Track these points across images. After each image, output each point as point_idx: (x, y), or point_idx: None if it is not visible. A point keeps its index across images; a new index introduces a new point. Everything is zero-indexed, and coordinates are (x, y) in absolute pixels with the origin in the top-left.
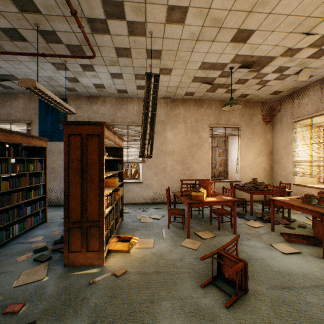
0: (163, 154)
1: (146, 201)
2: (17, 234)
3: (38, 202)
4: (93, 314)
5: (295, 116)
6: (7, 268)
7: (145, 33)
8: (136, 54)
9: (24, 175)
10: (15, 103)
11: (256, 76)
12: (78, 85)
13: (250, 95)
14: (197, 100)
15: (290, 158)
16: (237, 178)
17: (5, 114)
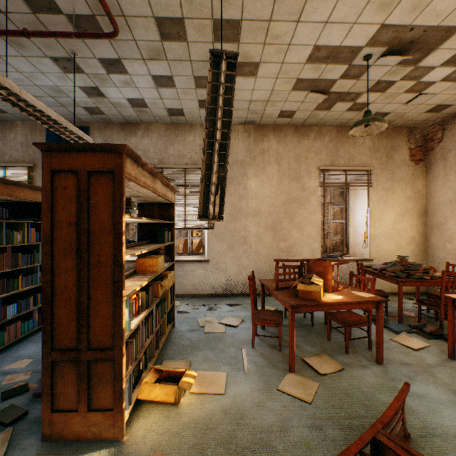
0: (242, 215)
1: (215, 291)
2: None
3: (31, 295)
4: None
5: None
6: None
7: None
8: (194, 32)
9: (1, 251)
10: (10, 136)
11: (410, 74)
12: (104, 102)
13: (391, 115)
14: (298, 127)
15: None
16: (366, 255)
17: None
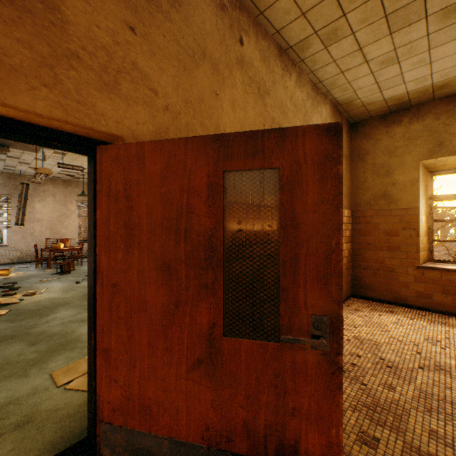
0: (32, 222)
1: (13, 261)
2: None
3: None
4: (0, 282)
5: None
6: None
7: (20, 158)
8: (10, 161)
9: None
10: None
11: None
12: None
13: None
14: (66, 181)
15: None
16: None
17: None
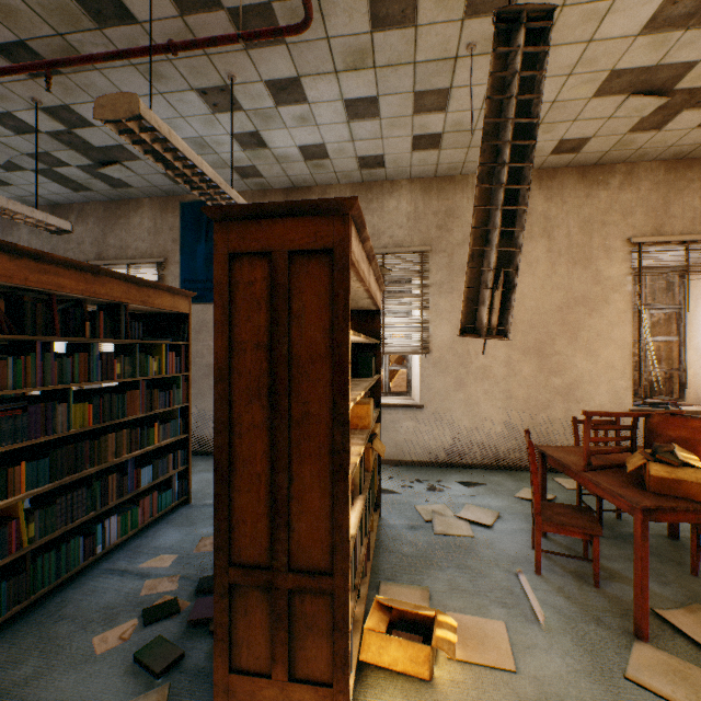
0: None
1: (433, 457)
2: (116, 543)
3: (169, 453)
4: None
5: None
6: (59, 683)
7: None
8: (432, 4)
9: (134, 387)
10: (135, 220)
11: None
12: (264, 156)
13: None
14: (586, 169)
15: None
16: None
17: (117, 245)
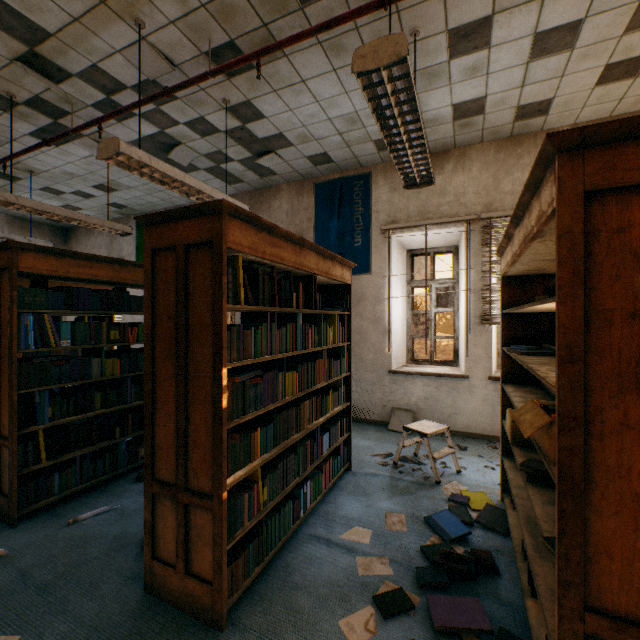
0: None
1: None
2: (310, 507)
3: (337, 420)
4: None
5: None
6: None
7: None
8: None
9: (316, 355)
10: (274, 204)
11: None
12: None
13: None
14: None
15: None
16: None
17: None
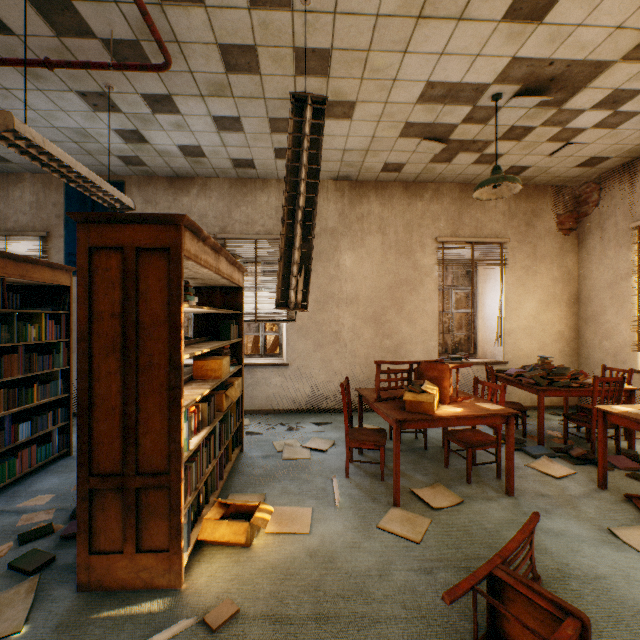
0: (333, 303)
1: (297, 405)
2: None
3: (49, 411)
4: None
5: (639, 214)
6: None
7: (290, 0)
8: (270, 63)
9: (11, 351)
10: (15, 193)
11: (552, 118)
12: (146, 149)
13: (531, 170)
14: (408, 184)
15: (626, 312)
16: (499, 356)
17: None
